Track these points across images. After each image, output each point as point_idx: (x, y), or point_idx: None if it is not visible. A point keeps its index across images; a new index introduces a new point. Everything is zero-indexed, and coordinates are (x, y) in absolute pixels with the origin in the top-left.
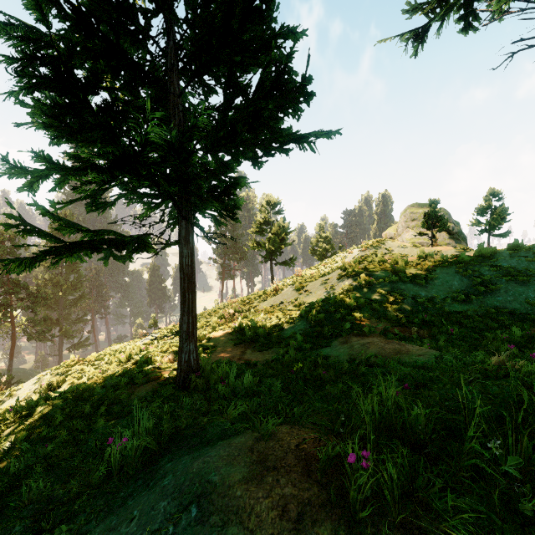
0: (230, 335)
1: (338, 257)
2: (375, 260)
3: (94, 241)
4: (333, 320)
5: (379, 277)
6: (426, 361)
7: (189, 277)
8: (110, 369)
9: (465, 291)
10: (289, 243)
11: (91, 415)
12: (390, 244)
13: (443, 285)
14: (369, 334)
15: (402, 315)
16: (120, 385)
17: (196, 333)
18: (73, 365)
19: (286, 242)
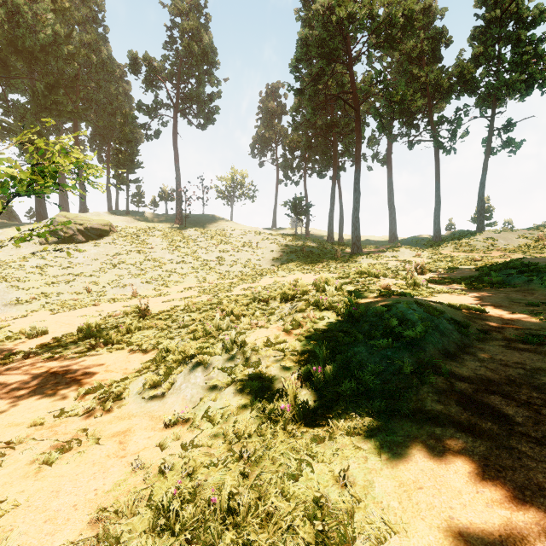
0: None
1: None
2: None
3: None
4: None
5: (5, 222)
6: None
7: None
8: None
9: None
10: None
11: None
12: None
13: None
14: None
15: None
16: None
17: None
18: None
19: None
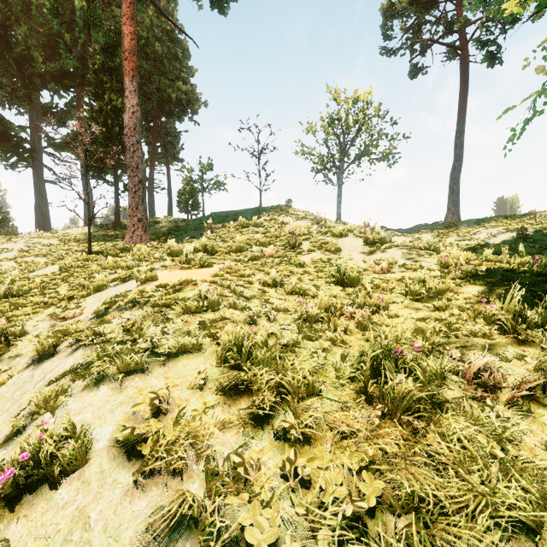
0: None
1: None
2: None
3: None
4: None
5: None
6: None
7: None
8: None
9: None
10: None
11: None
12: None
13: None
14: None
15: None
16: None
17: None
18: None
19: None
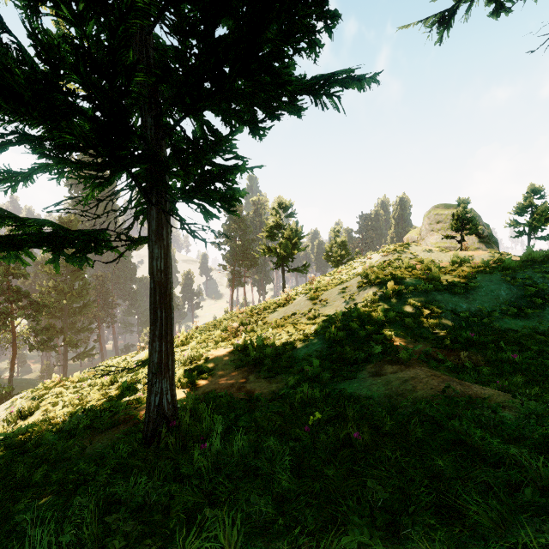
0: (231, 355)
1: (355, 262)
2: (402, 265)
3: (25, 236)
4: (357, 339)
5: (408, 285)
6: (520, 422)
7: (161, 286)
8: (91, 393)
9: (515, 302)
10: (302, 248)
11: (23, 481)
12: (415, 248)
13: (487, 295)
14: (406, 361)
15: (442, 333)
16: (76, 431)
17: (173, 364)
18: (53, 387)
19: (298, 247)
